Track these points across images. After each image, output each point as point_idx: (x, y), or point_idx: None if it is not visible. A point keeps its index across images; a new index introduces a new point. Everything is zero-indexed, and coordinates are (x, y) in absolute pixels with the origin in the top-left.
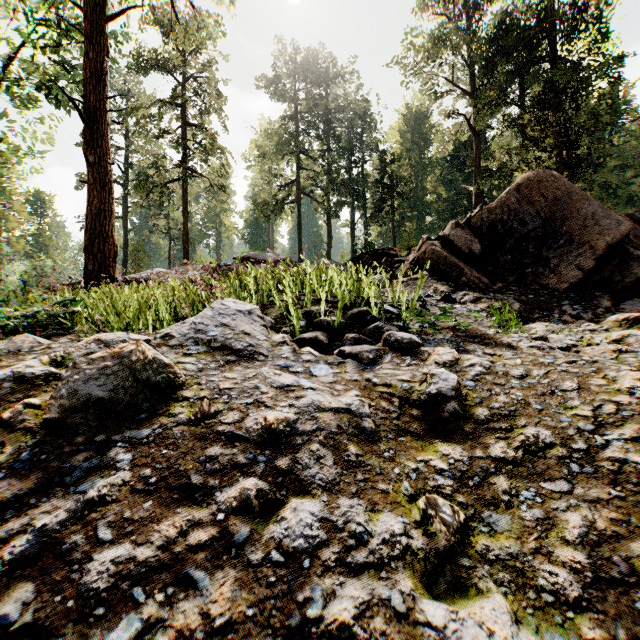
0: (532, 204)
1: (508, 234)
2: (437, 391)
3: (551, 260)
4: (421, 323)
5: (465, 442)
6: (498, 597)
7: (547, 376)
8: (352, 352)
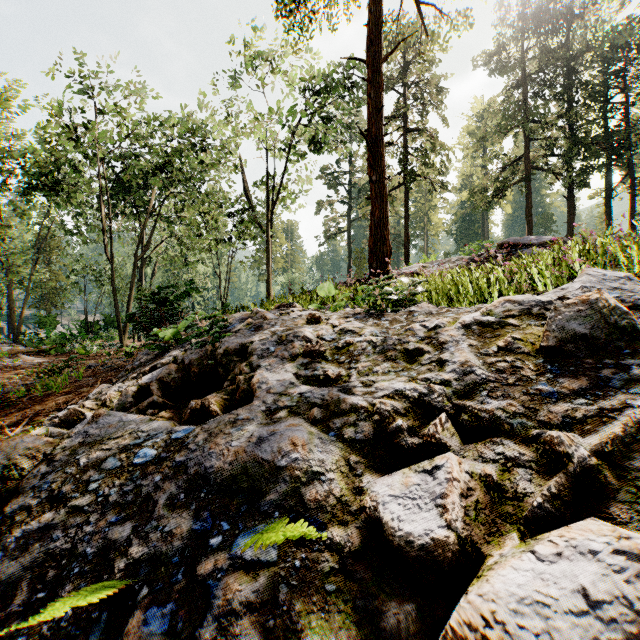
0: None
1: None
2: None
3: None
4: None
5: None
6: None
7: None
8: None
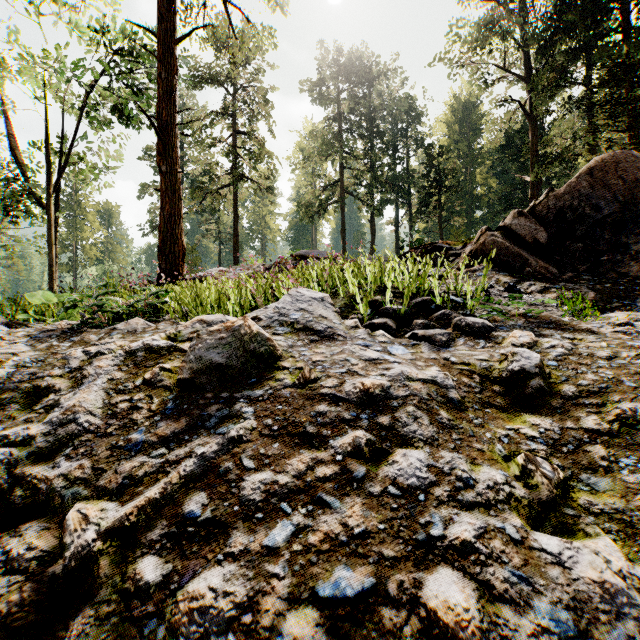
0: (607, 188)
1: (579, 221)
2: (519, 369)
3: (630, 246)
4: (488, 311)
5: (552, 416)
6: (608, 540)
7: (638, 358)
8: (425, 335)
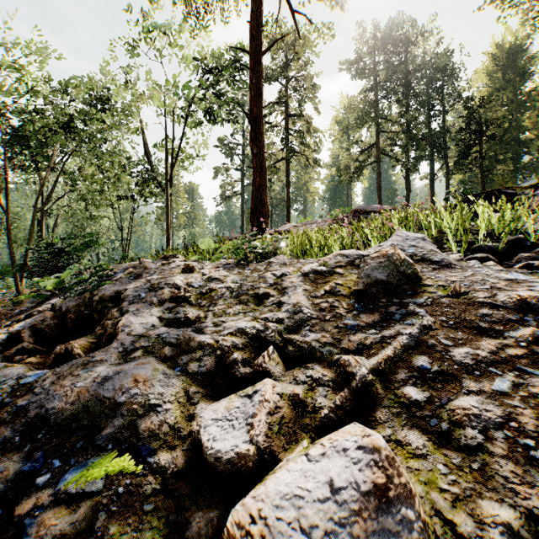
0: None
1: None
2: None
3: None
4: None
5: None
6: None
7: None
8: None
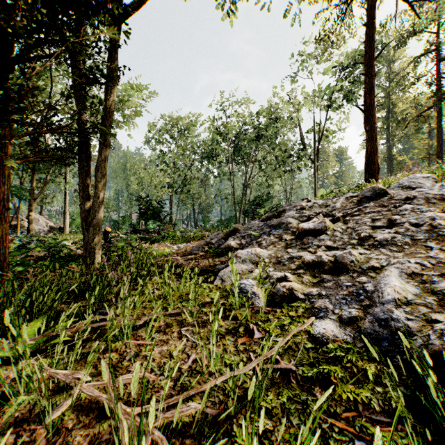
0: None
1: None
2: None
3: None
4: None
5: None
6: None
7: None
8: None
